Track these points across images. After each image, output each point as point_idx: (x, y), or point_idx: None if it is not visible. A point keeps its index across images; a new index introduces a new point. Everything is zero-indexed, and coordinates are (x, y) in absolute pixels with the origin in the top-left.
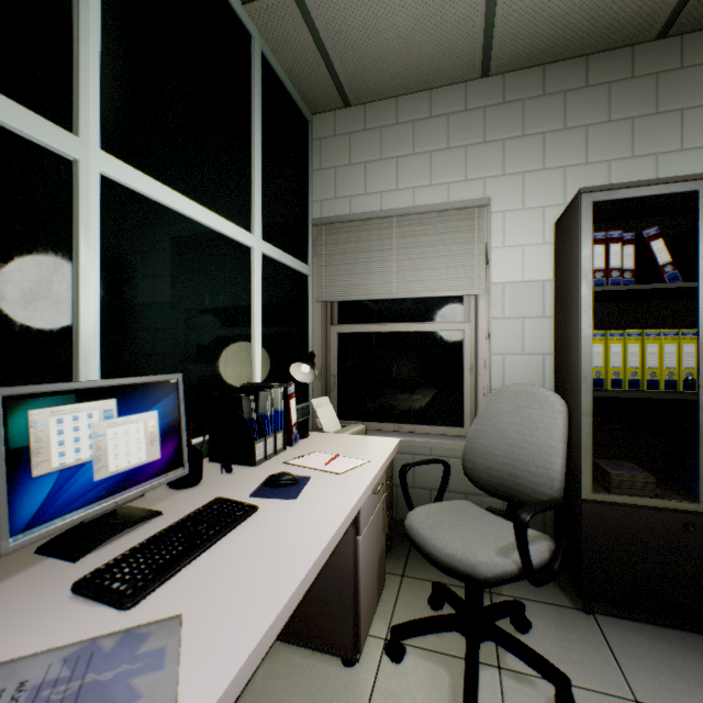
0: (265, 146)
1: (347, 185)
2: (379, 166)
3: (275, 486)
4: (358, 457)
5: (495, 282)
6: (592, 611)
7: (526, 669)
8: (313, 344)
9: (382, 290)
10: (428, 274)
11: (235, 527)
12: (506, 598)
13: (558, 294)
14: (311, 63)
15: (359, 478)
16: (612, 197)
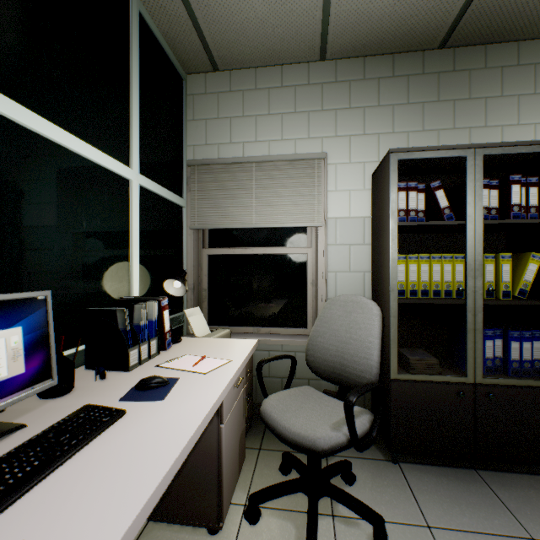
0: (143, 94)
1: (216, 134)
2: (242, 121)
3: (145, 389)
4: (222, 357)
5: (330, 217)
6: (398, 460)
7: (353, 514)
8: (187, 263)
9: (244, 221)
10: (280, 209)
11: (100, 434)
12: (338, 458)
13: (374, 228)
14: (184, 29)
15: (222, 376)
16: (411, 157)
